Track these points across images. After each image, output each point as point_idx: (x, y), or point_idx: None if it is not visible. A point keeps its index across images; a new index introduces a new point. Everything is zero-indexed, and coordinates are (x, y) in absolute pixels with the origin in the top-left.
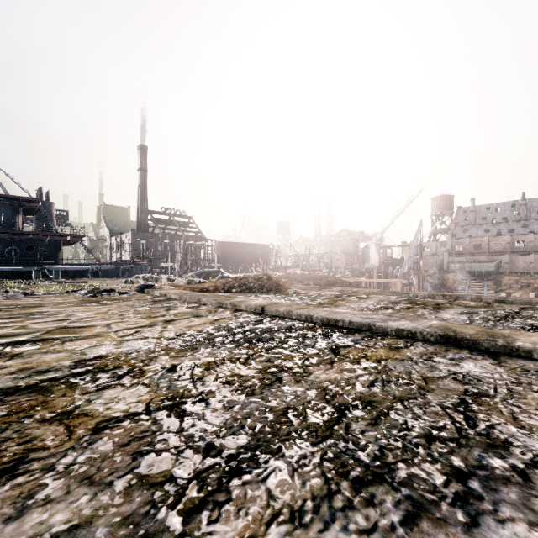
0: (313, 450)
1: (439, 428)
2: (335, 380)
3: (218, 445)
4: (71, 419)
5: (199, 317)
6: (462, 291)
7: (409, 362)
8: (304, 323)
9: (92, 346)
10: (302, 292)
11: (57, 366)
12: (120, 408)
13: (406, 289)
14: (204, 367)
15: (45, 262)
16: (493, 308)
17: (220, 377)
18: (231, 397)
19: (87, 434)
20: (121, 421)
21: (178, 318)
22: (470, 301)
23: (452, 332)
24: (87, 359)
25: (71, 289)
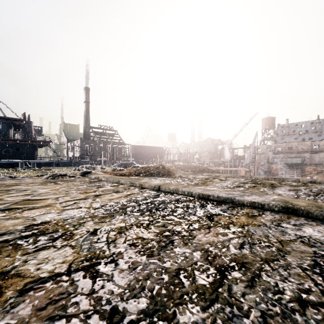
0: (204, 316)
1: (306, 291)
2: (213, 242)
3: (122, 310)
4: (5, 280)
5: (118, 192)
6: (281, 175)
7: (265, 227)
8: (187, 197)
9: (42, 214)
10: (184, 176)
11: (12, 230)
12: (47, 269)
13: (247, 174)
14: (117, 231)
15: (27, 158)
16: (309, 186)
17: (128, 240)
18: (135, 258)
19: (13, 296)
20: (45, 282)
21: (104, 193)
22: (292, 182)
23: (290, 204)
24: (35, 224)
25: (40, 174)
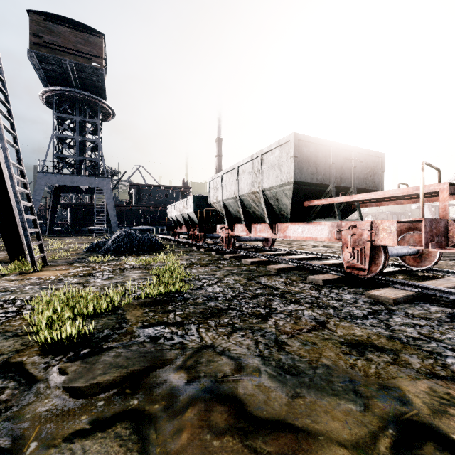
0: None
1: None
2: None
3: None
4: None
5: None
6: None
7: None
8: None
9: None
10: None
11: None
12: None
13: None
14: None
15: None
16: None
17: None
18: None
19: None
20: None
21: None
22: None
23: None
24: None
25: None
